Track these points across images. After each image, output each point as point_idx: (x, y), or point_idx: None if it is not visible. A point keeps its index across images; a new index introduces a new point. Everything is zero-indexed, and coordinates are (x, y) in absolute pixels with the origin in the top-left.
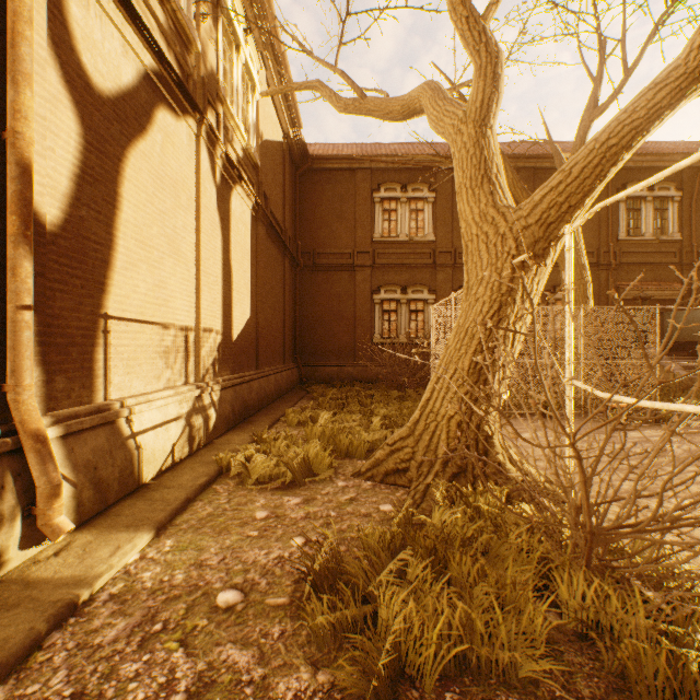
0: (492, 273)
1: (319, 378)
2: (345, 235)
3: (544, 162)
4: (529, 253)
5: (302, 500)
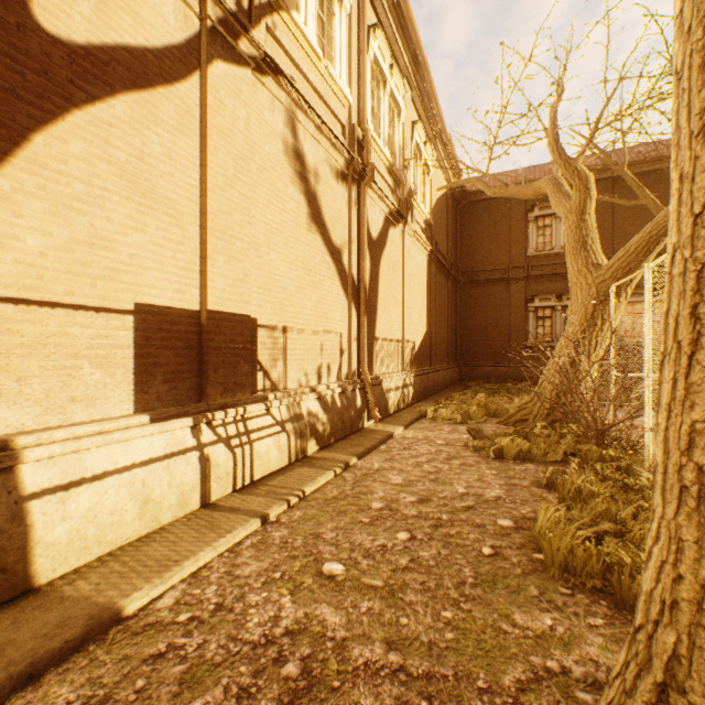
0: (582, 308)
1: (477, 376)
2: (499, 254)
3: None
4: (590, 302)
5: (466, 427)
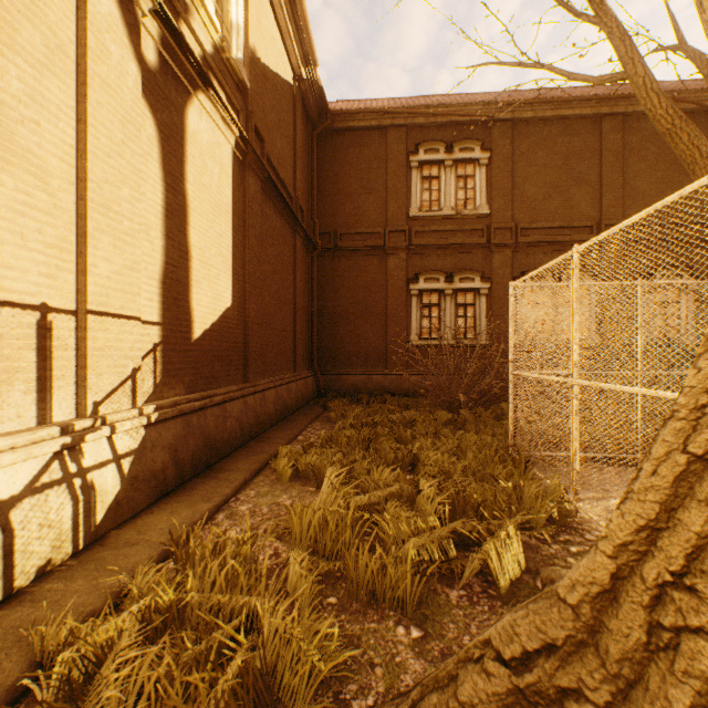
0: None
1: (342, 390)
2: (373, 211)
3: (638, 104)
4: None
5: None
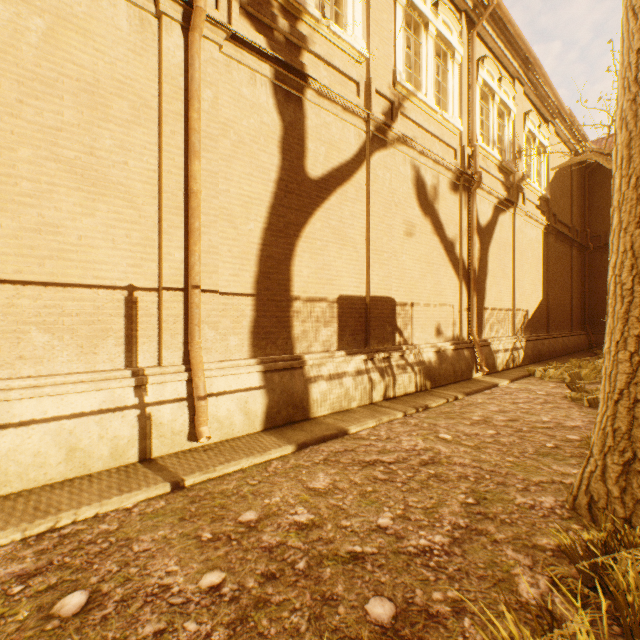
0: None
1: None
2: None
3: None
4: None
5: None
